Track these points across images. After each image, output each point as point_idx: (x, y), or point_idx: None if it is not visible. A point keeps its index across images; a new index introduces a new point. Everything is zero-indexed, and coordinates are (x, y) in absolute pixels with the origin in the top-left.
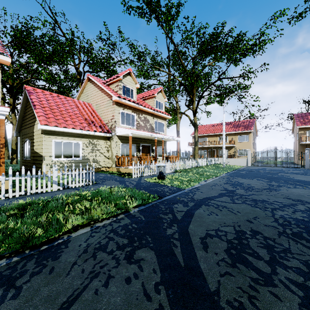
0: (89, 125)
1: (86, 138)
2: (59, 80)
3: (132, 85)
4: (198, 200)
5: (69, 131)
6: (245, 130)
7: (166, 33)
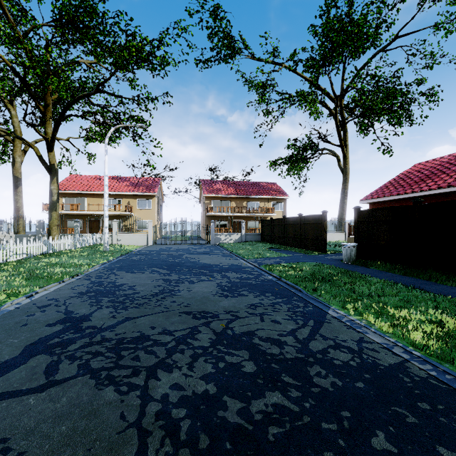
0: None
1: None
2: None
3: None
4: None
5: None
6: (148, 191)
7: None
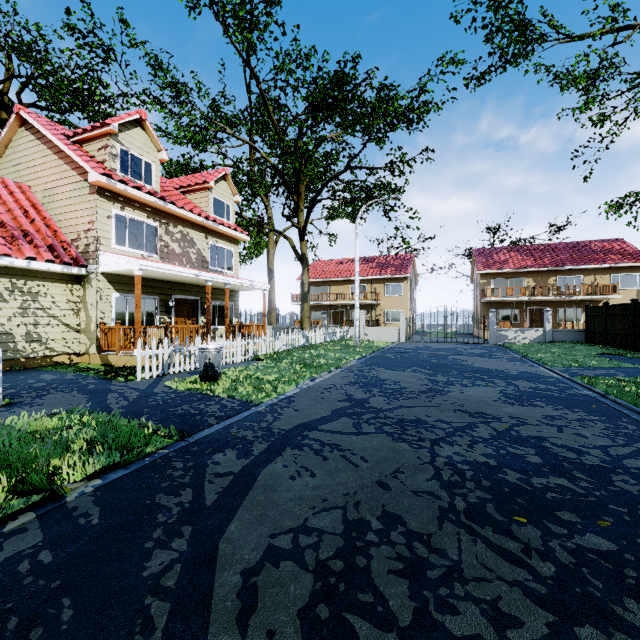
0: (14, 241)
1: (1, 277)
2: None
3: (150, 154)
4: (280, 434)
5: None
6: (398, 273)
7: (237, 49)
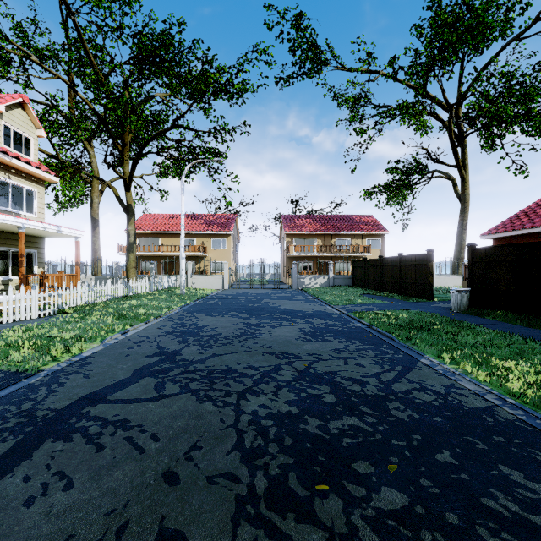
0: None
1: None
2: None
3: None
4: (46, 419)
5: None
6: (223, 230)
7: None
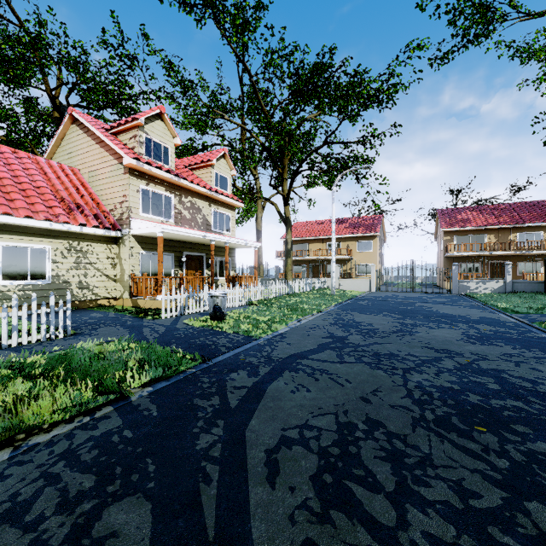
0: (70, 211)
1: (62, 239)
2: (6, 115)
3: (167, 140)
4: (279, 361)
5: (18, 224)
6: (368, 232)
7: (234, 50)
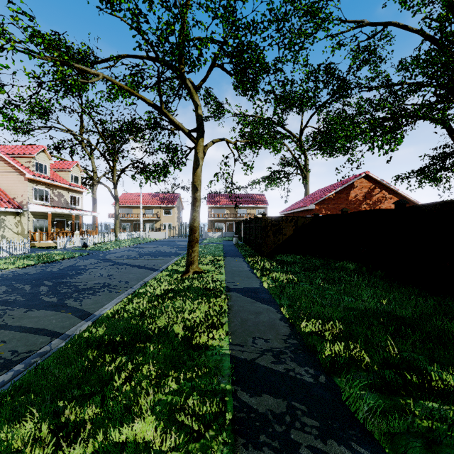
0: None
1: None
2: None
3: (46, 161)
4: (111, 253)
5: None
6: (170, 204)
7: (83, 109)
